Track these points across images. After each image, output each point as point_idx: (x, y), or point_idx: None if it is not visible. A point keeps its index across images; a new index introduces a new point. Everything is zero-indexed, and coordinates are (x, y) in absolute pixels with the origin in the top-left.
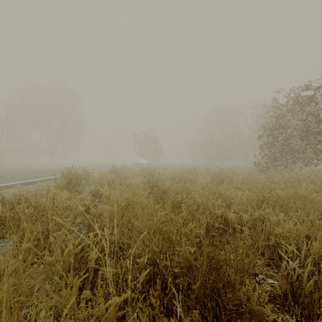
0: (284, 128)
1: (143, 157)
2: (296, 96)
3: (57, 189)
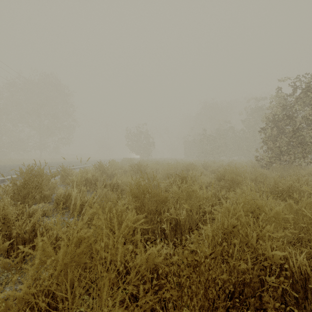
0: (290, 118)
1: (135, 152)
2: (301, 85)
3: (6, 195)
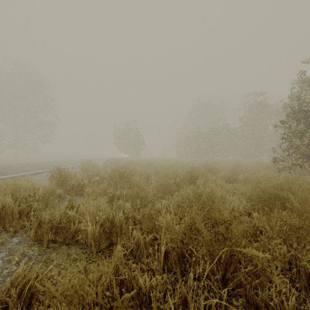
0: None
1: (123, 151)
2: None
3: None
